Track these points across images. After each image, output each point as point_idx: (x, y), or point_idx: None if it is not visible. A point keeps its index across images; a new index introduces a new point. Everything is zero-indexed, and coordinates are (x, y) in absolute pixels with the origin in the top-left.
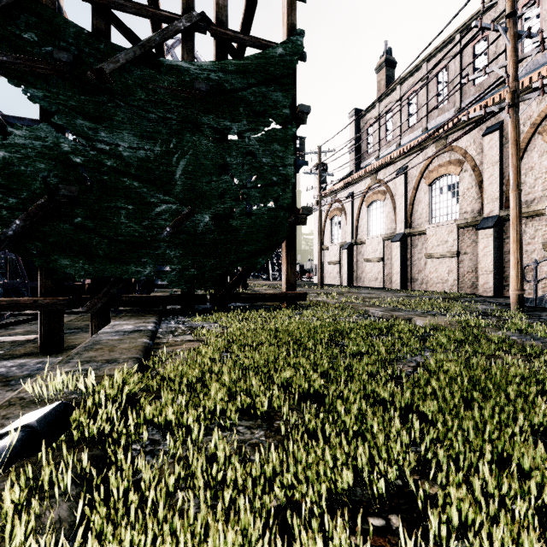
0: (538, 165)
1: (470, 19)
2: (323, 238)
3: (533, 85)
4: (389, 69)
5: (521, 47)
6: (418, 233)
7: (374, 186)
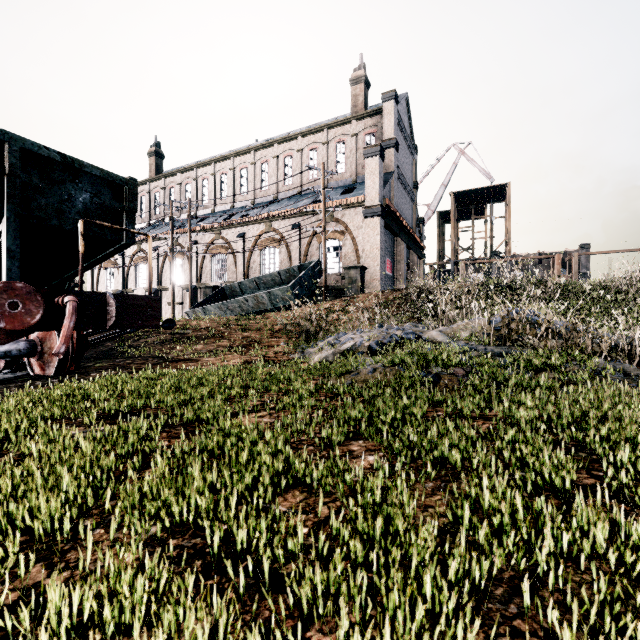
0: (209, 265)
1: (201, 164)
2: (98, 285)
3: (175, 249)
4: (158, 159)
5: (221, 195)
6: (165, 290)
7: (140, 253)
